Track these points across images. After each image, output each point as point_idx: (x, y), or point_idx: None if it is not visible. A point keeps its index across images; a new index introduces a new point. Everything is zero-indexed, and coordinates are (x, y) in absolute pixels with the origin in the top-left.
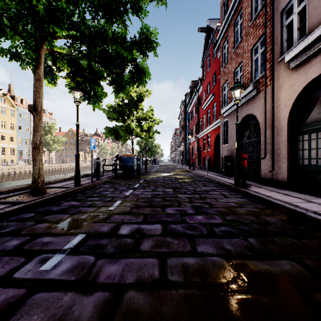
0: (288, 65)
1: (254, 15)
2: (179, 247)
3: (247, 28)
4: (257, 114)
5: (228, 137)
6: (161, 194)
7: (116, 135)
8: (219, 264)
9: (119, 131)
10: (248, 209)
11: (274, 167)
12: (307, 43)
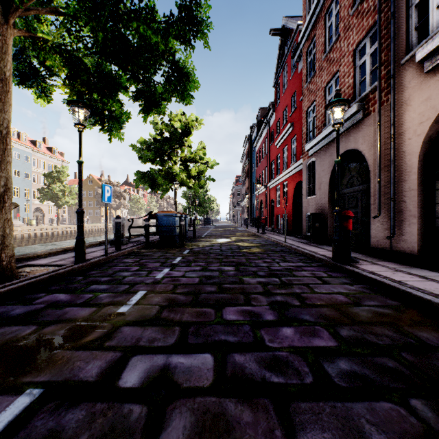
0: (420, 68)
1: None
2: None
3: (346, 19)
4: (364, 148)
5: (316, 185)
6: (215, 276)
7: (152, 184)
8: None
9: (155, 177)
10: (373, 309)
11: (394, 231)
12: None
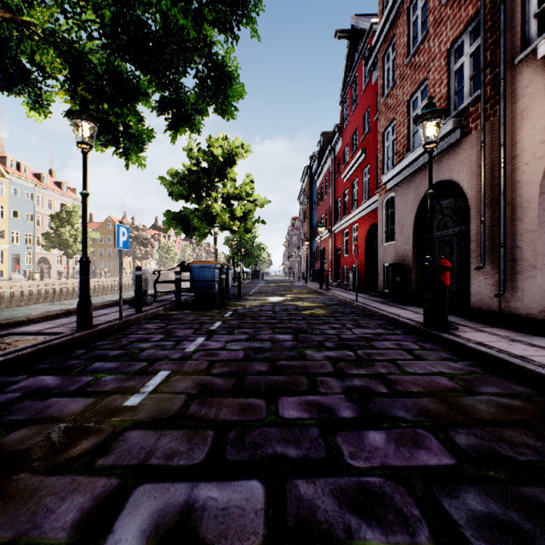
0: (541, 67)
1: None
2: None
3: (437, 10)
4: (462, 178)
5: (397, 227)
6: (267, 349)
7: (186, 227)
8: None
9: (190, 218)
10: (494, 400)
11: (505, 287)
12: None
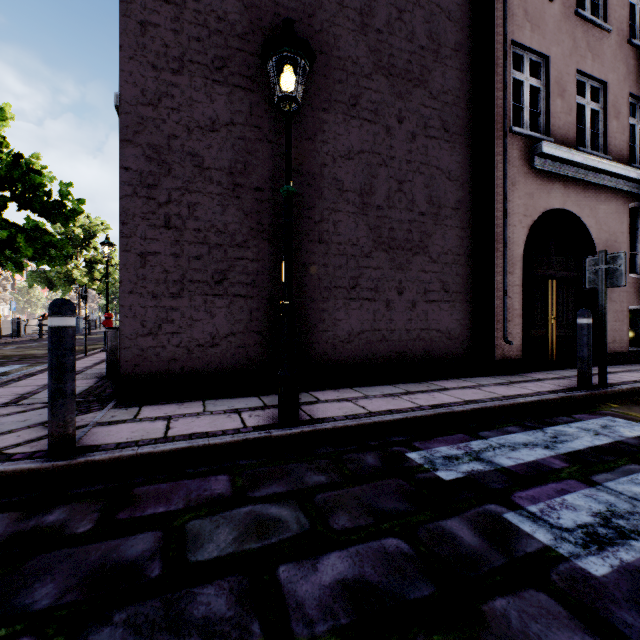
0: None
1: None
2: None
3: None
4: None
5: None
6: None
7: (50, 283)
8: None
9: (53, 279)
10: None
11: None
12: None
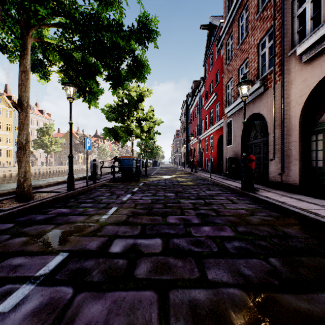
0: (300, 59)
1: (261, 8)
2: (184, 272)
3: (253, 22)
4: (264, 112)
5: (233, 137)
6: (161, 199)
7: (115, 136)
8: (240, 301)
9: (118, 131)
10: (261, 217)
11: (283, 170)
12: (323, 32)
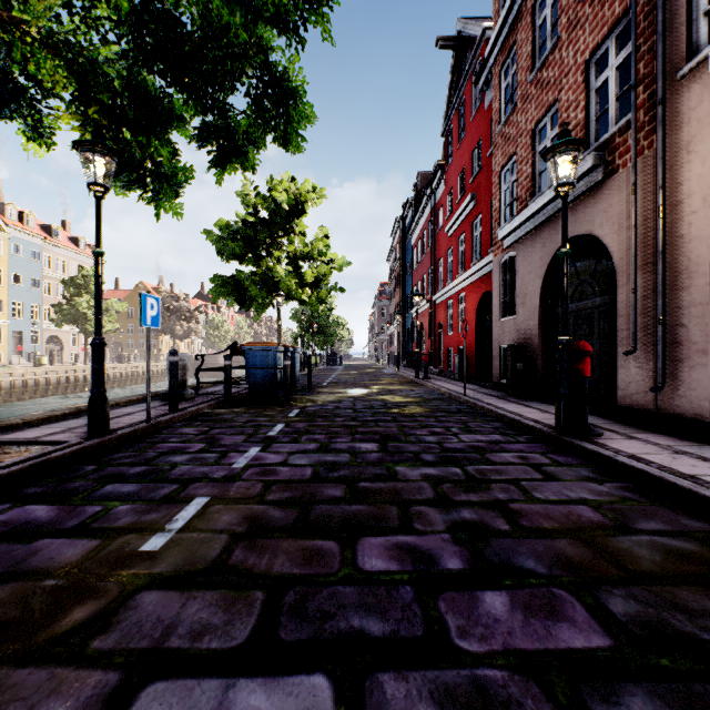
0: None
1: None
2: None
3: (572, 8)
4: (606, 232)
5: (518, 297)
6: (343, 464)
7: (240, 296)
8: None
9: (245, 285)
10: (659, 542)
11: (664, 379)
12: None
